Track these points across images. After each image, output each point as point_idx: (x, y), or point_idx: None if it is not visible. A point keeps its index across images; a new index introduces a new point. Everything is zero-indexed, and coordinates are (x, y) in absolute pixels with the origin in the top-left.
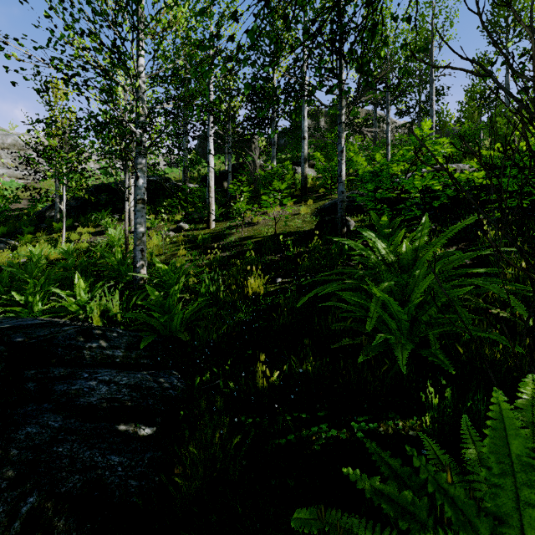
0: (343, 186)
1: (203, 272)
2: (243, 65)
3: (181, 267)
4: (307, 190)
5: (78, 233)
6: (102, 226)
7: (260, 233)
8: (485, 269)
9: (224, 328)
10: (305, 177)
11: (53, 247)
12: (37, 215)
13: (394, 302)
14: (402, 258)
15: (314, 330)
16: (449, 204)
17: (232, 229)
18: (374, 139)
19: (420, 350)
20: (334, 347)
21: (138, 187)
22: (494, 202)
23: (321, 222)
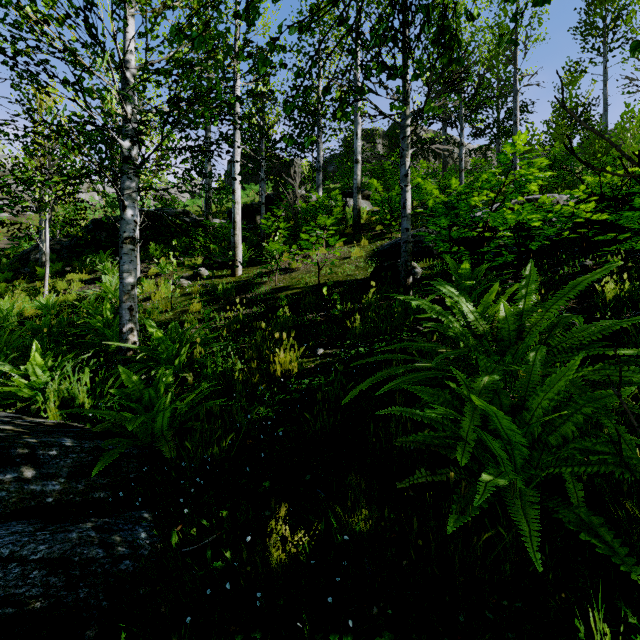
0: (407, 222)
1: (219, 338)
2: (252, 18)
3: (185, 333)
4: (360, 227)
5: (68, 281)
6: (100, 271)
7: (299, 283)
8: (635, 350)
9: (230, 437)
10: (358, 211)
11: (29, 300)
12: (19, 257)
13: (506, 417)
14: (500, 328)
15: (369, 444)
16: (544, 246)
17: (264, 277)
18: (443, 164)
19: (557, 509)
20: (402, 487)
21: (125, 221)
22: (603, 244)
23: (378, 269)
